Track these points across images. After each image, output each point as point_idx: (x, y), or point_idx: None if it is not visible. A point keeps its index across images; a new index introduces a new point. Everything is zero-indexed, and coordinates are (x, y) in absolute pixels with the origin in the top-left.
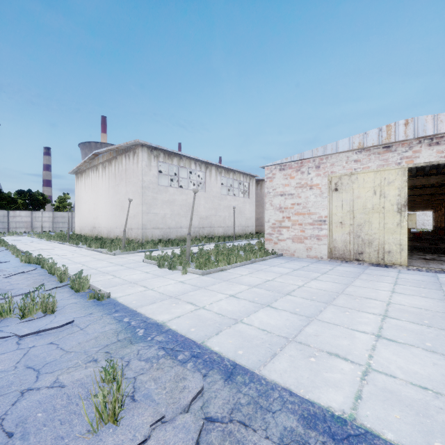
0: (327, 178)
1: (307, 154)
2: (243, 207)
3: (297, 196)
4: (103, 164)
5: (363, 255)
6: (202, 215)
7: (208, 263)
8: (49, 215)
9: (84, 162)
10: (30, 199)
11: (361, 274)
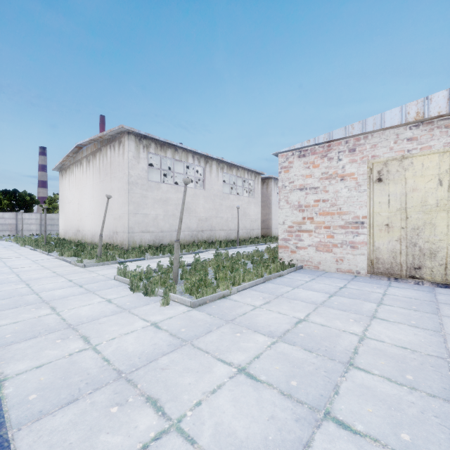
0: (367, 164)
1: (338, 133)
2: (248, 208)
3: (323, 190)
4: (87, 158)
5: (421, 271)
6: (201, 217)
7: (203, 286)
8: (36, 217)
9: (67, 156)
10: (15, 199)
11: (439, 306)
